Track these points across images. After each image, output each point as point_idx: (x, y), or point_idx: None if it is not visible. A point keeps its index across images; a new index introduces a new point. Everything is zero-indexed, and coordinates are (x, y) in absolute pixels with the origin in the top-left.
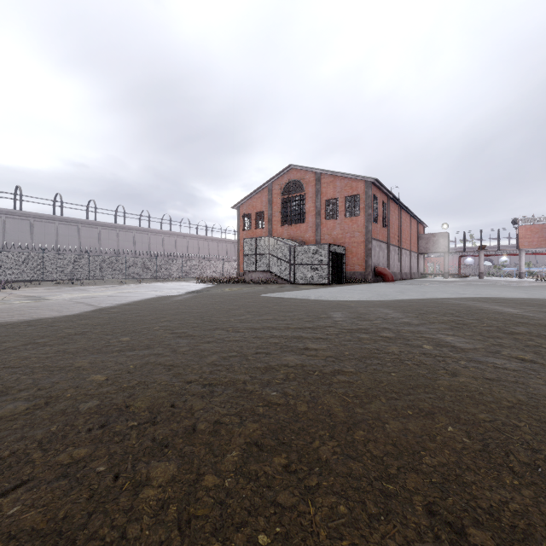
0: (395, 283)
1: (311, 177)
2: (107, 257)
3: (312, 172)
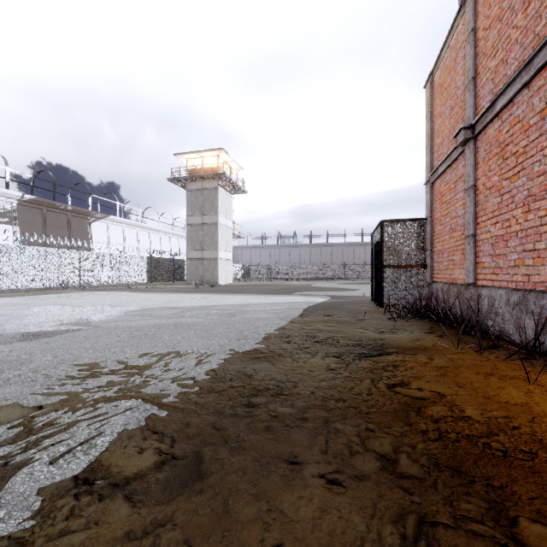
0: None
1: None
2: (355, 265)
3: None
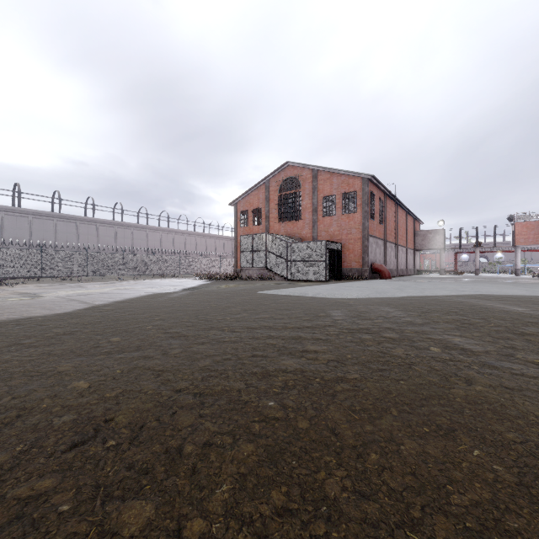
0: (392, 280)
1: (308, 173)
2: (105, 253)
3: (309, 169)
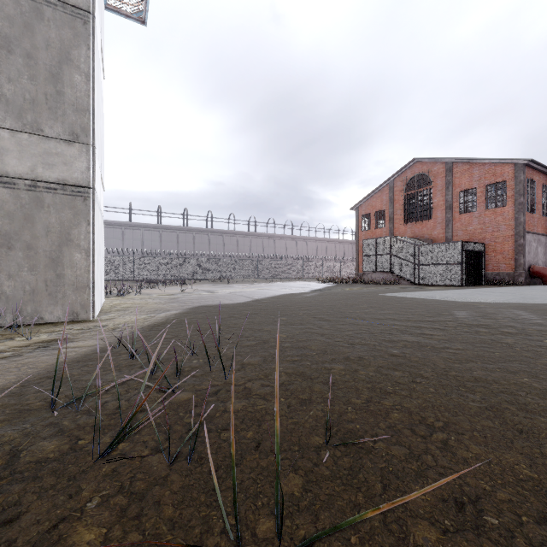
0: None
1: (440, 168)
2: (244, 260)
3: (441, 163)
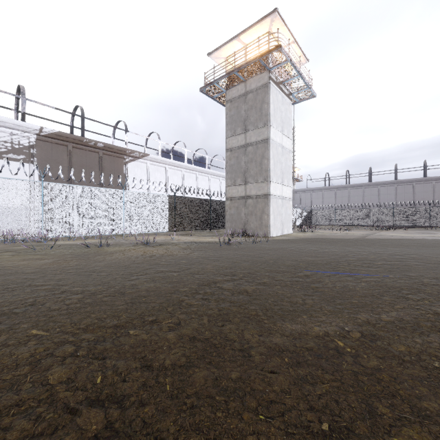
0: None
1: None
2: None
3: None
